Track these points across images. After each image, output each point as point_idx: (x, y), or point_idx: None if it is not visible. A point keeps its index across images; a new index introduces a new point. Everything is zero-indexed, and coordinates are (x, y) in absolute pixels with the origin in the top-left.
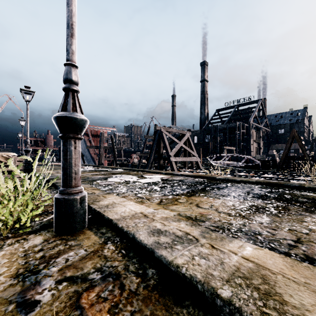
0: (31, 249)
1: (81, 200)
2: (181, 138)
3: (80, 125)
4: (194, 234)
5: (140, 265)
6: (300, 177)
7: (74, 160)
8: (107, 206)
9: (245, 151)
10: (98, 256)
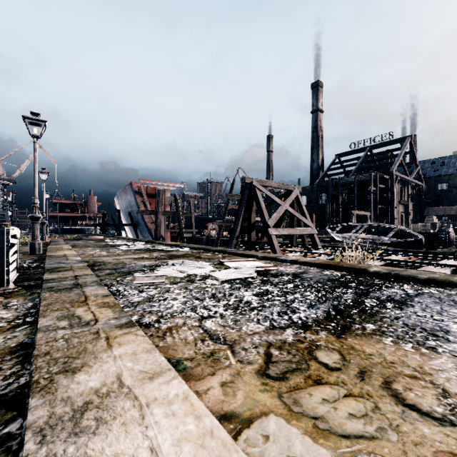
0: None
1: None
2: (286, 196)
3: None
4: None
5: None
6: None
7: None
8: (83, 410)
9: (384, 218)
10: None
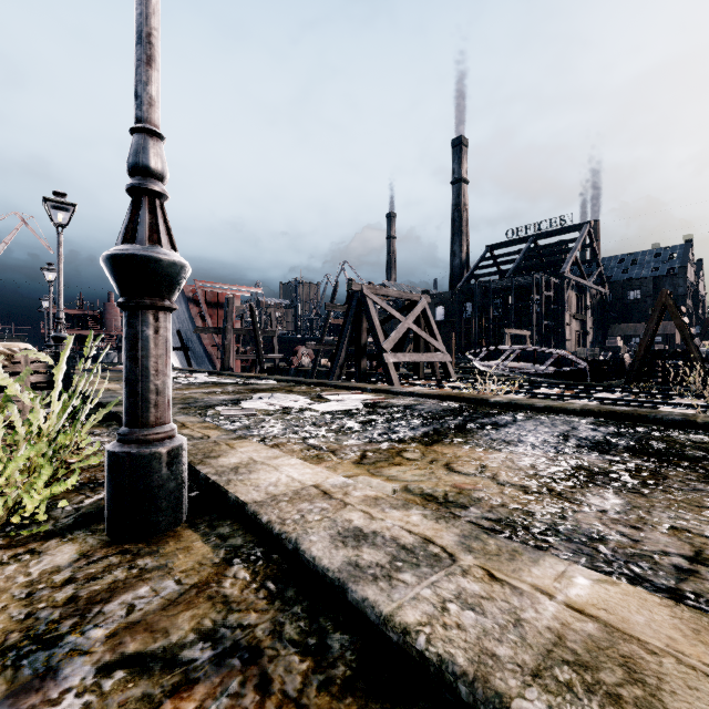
0: (47, 577)
1: (170, 458)
2: (409, 309)
3: (169, 276)
4: (445, 543)
5: (311, 623)
6: (681, 398)
7: (154, 361)
8: (237, 468)
9: (553, 339)
10: (207, 598)
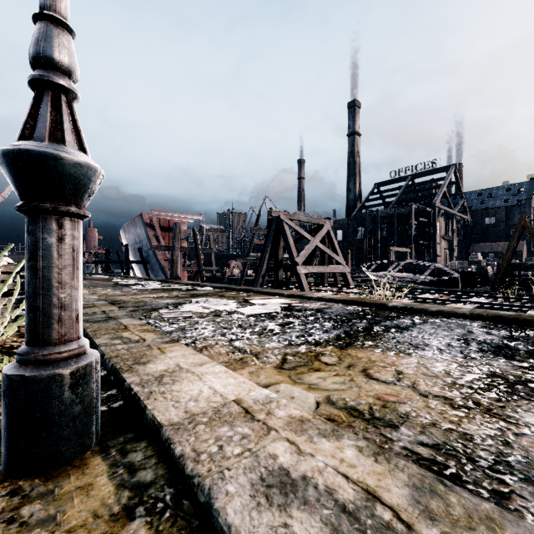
0: None
1: (75, 379)
2: (316, 231)
3: (73, 177)
4: (395, 500)
5: None
6: None
7: (57, 272)
8: (161, 377)
9: (427, 255)
10: None
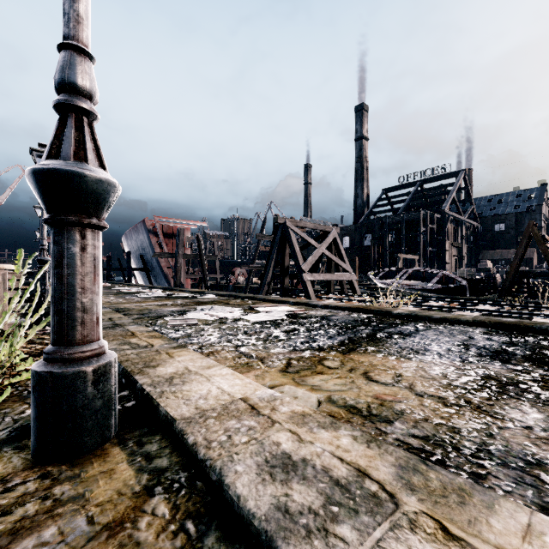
0: None
1: (96, 376)
2: (323, 238)
3: (95, 193)
4: (382, 476)
5: None
6: (548, 309)
7: (80, 279)
8: (172, 379)
9: (436, 262)
10: (117, 546)
